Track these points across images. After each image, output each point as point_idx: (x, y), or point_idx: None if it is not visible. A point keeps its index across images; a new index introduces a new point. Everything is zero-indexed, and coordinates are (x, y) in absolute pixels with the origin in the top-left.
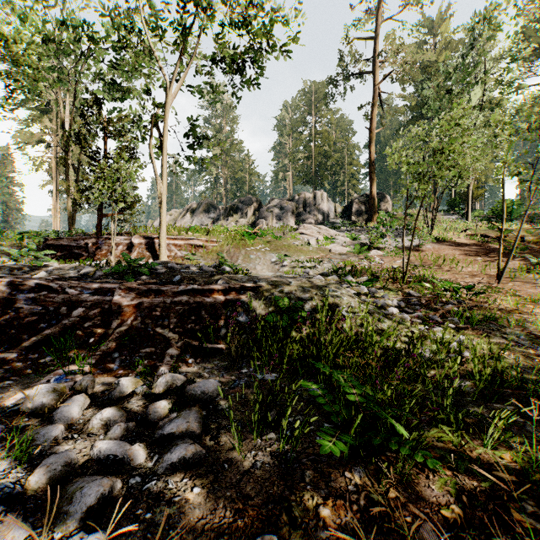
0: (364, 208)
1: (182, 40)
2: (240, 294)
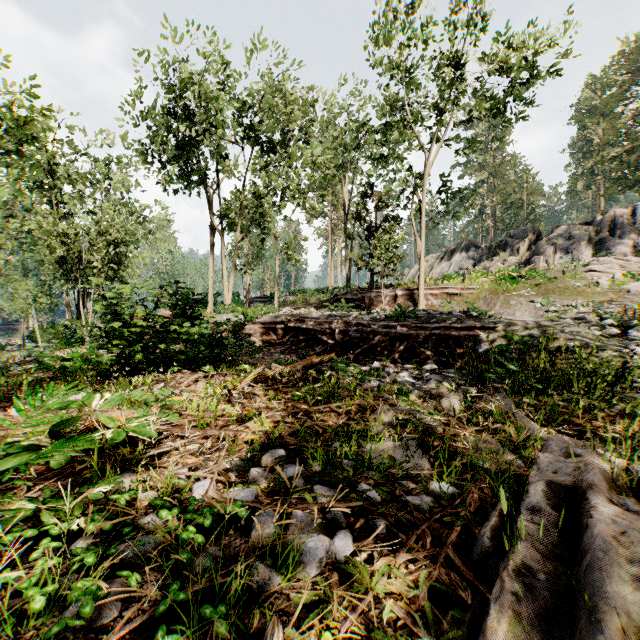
0: None
1: (437, 120)
2: (479, 332)
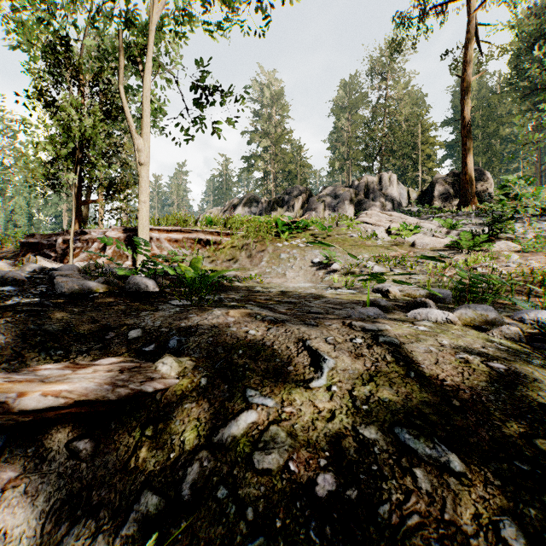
0: (451, 190)
1: None
2: None
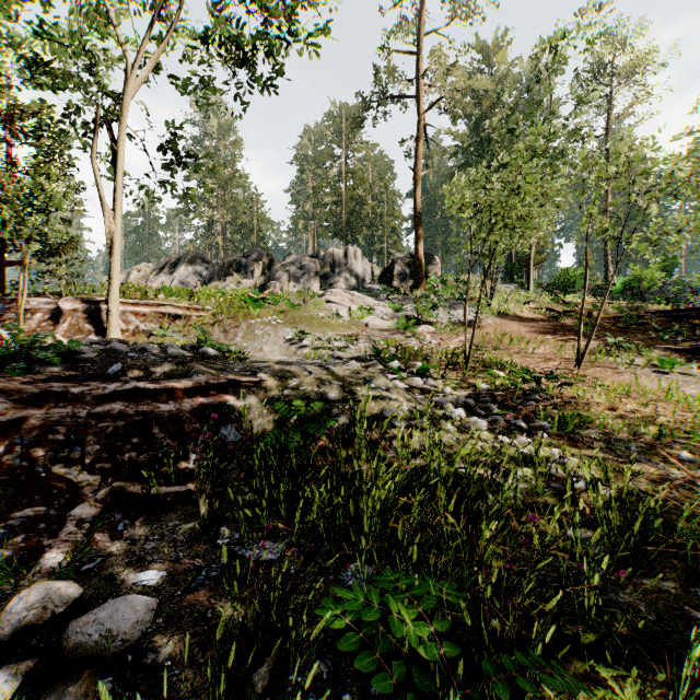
0: (408, 272)
1: None
2: (226, 395)
